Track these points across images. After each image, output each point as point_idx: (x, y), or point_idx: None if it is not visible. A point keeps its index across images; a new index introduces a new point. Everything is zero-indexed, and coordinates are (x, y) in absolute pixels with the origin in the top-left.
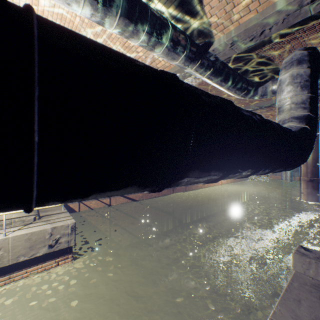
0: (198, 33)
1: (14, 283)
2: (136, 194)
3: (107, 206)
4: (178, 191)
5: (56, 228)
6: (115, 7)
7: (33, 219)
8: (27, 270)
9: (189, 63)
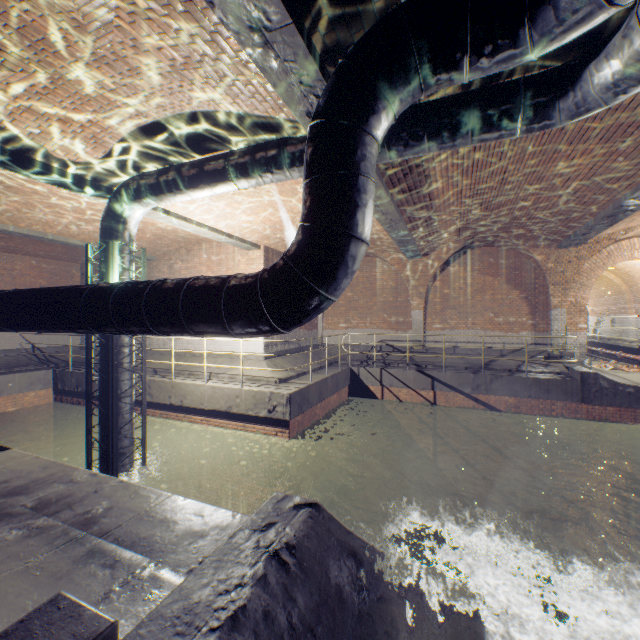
0: (290, 130)
1: (247, 432)
2: (496, 395)
3: (428, 404)
4: None
5: (274, 393)
6: (202, 183)
7: (274, 381)
8: (255, 426)
9: None
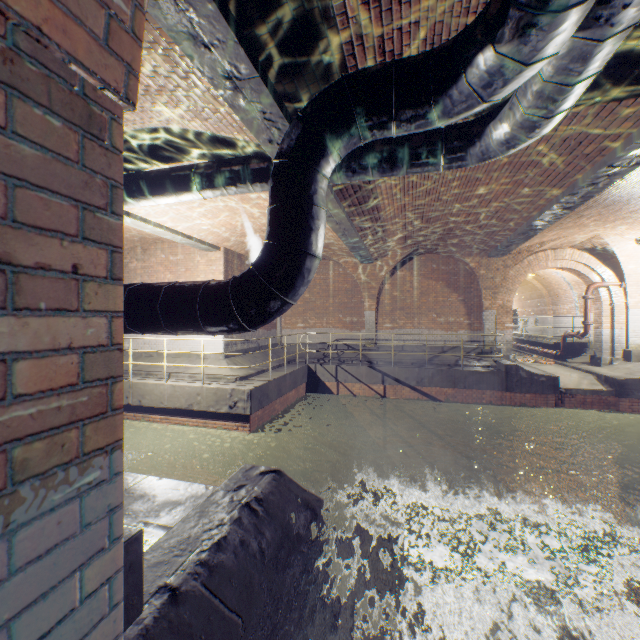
0: (253, 150)
1: (208, 428)
2: (438, 387)
3: (379, 397)
4: (581, 406)
5: (235, 390)
6: (168, 191)
7: (235, 379)
8: (216, 422)
9: (267, 186)
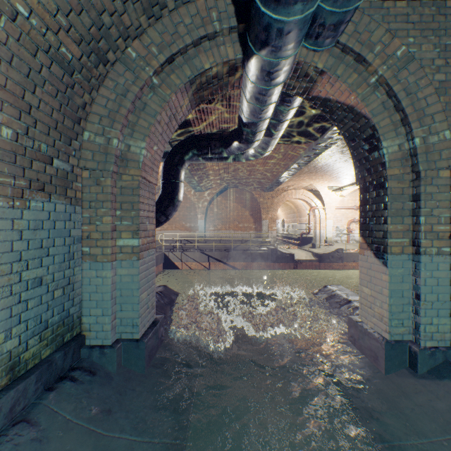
0: None
1: None
2: (238, 262)
3: (206, 269)
4: (305, 268)
5: None
6: None
7: None
8: None
9: None
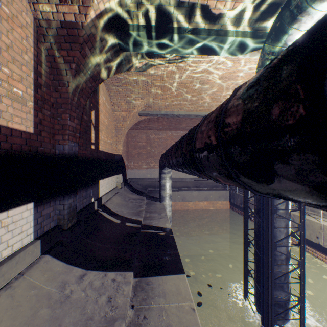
0: None
1: None
2: None
3: None
4: None
5: None
6: None
7: None
8: None
9: None
